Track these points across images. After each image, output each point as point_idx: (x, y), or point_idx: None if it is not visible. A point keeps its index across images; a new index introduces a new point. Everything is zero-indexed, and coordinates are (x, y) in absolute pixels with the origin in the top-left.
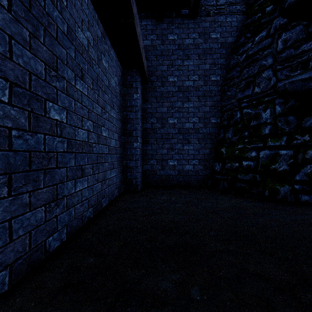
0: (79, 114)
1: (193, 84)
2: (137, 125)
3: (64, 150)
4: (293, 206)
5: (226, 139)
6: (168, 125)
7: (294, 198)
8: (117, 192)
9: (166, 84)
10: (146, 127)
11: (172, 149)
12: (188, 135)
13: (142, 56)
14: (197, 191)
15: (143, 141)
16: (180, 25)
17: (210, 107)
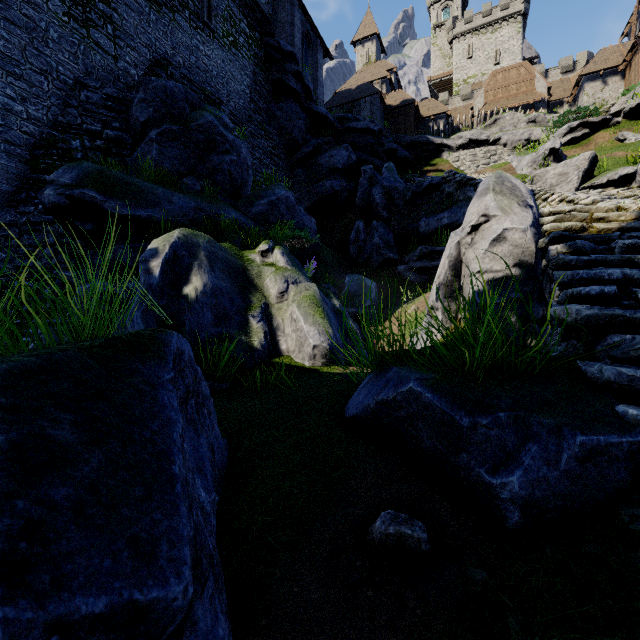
0: None
1: None
2: None
3: None
4: None
5: None
6: None
7: None
8: None
9: None
10: None
11: None
12: None
13: None
14: None
15: None
16: None
17: None
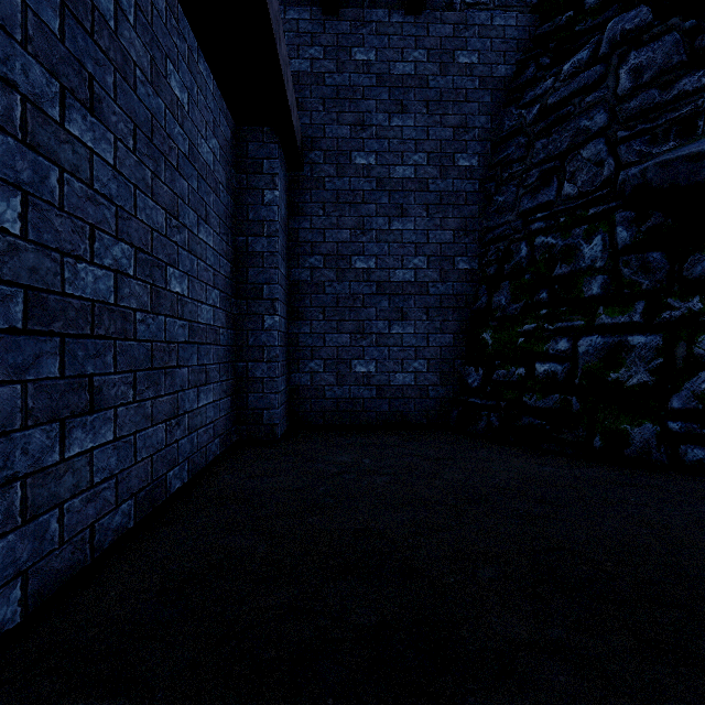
0: (81, 216)
1: (414, 173)
2: (274, 271)
3: (10, 325)
4: (671, 477)
5: (494, 309)
6: (353, 274)
7: (667, 455)
8: (219, 445)
9: (349, 171)
10: (299, 278)
11: (363, 333)
12: (403, 300)
13: (284, 85)
14: (425, 438)
15: (290, 312)
16: (383, 27)
17: (455, 232)
